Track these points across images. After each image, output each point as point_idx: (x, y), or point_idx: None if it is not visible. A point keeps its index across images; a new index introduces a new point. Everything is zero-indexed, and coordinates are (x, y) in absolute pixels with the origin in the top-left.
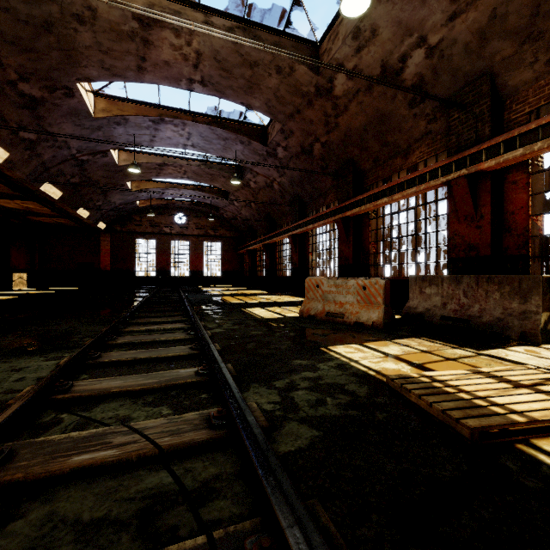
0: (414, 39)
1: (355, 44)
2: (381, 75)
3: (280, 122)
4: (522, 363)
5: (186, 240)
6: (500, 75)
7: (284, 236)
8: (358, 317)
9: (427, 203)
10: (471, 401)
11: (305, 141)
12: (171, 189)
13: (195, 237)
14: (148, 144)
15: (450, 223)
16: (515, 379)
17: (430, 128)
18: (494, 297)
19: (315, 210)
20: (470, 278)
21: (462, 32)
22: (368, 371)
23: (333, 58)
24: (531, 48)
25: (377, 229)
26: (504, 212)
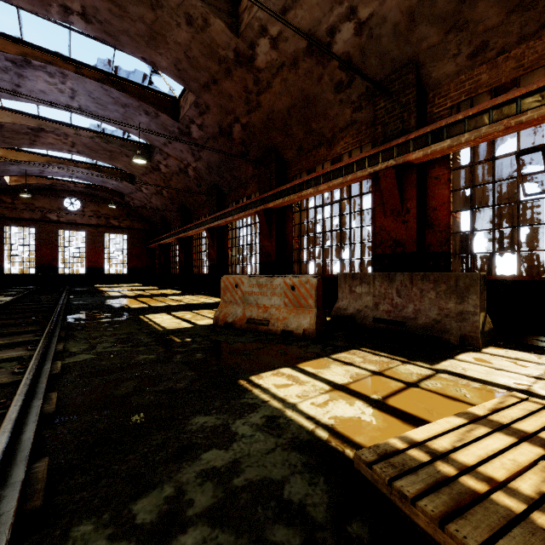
0: (344, 9)
1: (280, 2)
2: (308, 48)
3: (194, 92)
4: (490, 383)
5: (80, 230)
6: (425, 65)
7: (201, 229)
8: (286, 324)
9: (352, 196)
10: (535, 524)
11: (223, 120)
12: (56, 165)
13: (93, 227)
14: (9, 96)
15: (376, 217)
16: (530, 429)
17: (356, 117)
18: (429, 297)
19: (235, 202)
20: (404, 276)
21: (393, 9)
22: (315, 430)
23: (255, 17)
24: (455, 38)
25: (301, 223)
26: (427, 208)
